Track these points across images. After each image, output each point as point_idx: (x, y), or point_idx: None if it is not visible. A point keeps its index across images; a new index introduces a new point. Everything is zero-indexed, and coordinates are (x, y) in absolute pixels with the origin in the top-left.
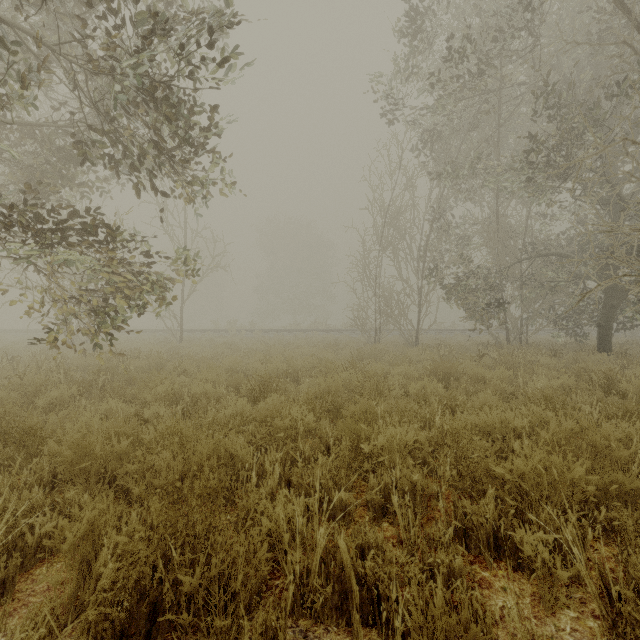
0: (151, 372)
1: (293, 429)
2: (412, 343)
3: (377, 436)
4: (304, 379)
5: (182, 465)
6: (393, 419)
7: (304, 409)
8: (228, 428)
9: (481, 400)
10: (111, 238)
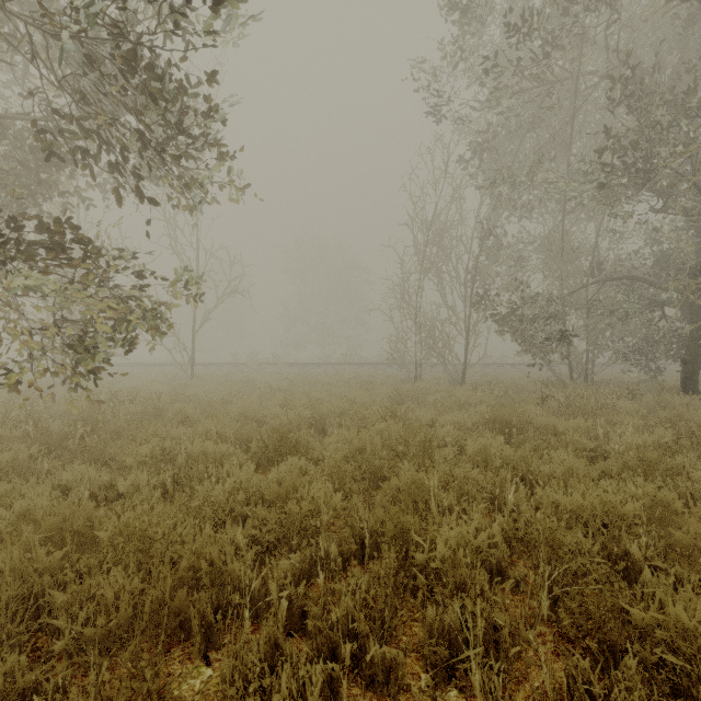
0: (141, 423)
1: (313, 517)
2: (458, 380)
3: (433, 535)
4: (332, 429)
5: (132, 602)
6: (450, 497)
7: (329, 487)
8: (225, 512)
9: (563, 466)
10: (86, 255)
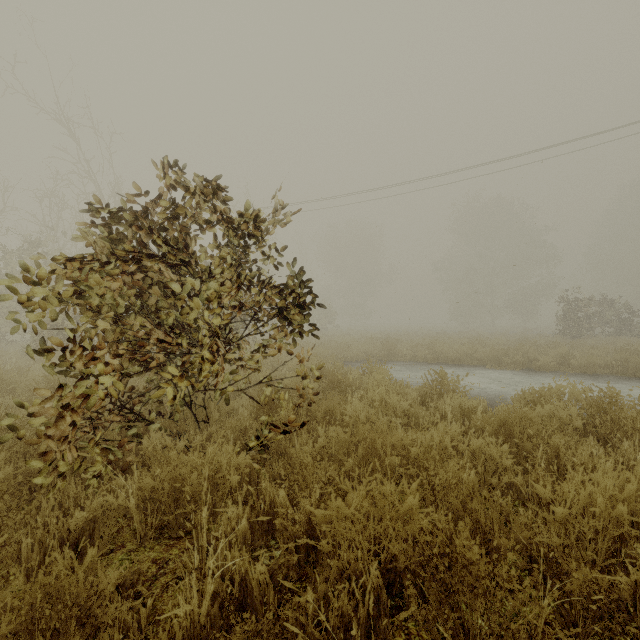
0: None
1: None
2: None
3: None
4: None
5: None
6: None
7: None
8: None
9: None
10: None
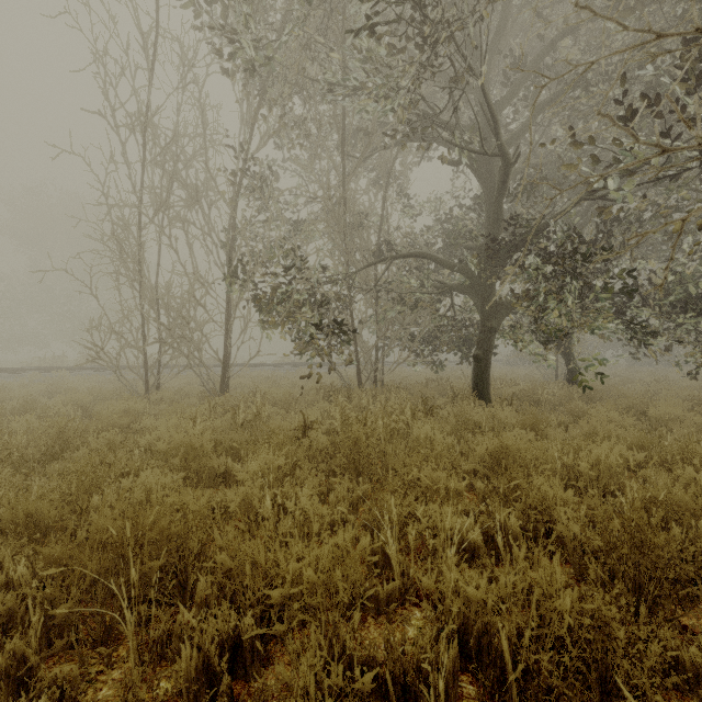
0: None
1: None
2: (216, 390)
3: None
4: None
5: None
6: None
7: None
8: None
9: None
10: None
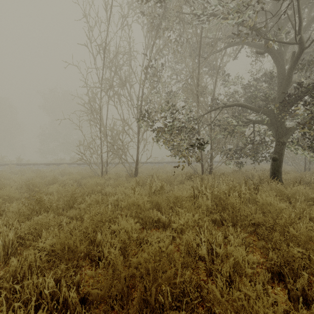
0: None
1: None
2: (132, 174)
3: None
4: None
5: None
6: None
7: None
8: None
9: None
10: None
